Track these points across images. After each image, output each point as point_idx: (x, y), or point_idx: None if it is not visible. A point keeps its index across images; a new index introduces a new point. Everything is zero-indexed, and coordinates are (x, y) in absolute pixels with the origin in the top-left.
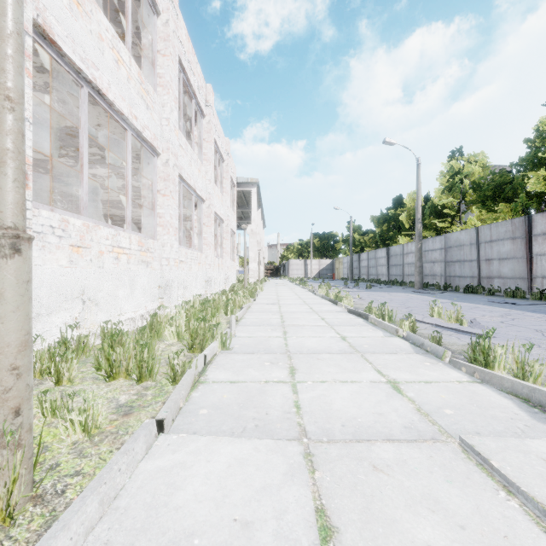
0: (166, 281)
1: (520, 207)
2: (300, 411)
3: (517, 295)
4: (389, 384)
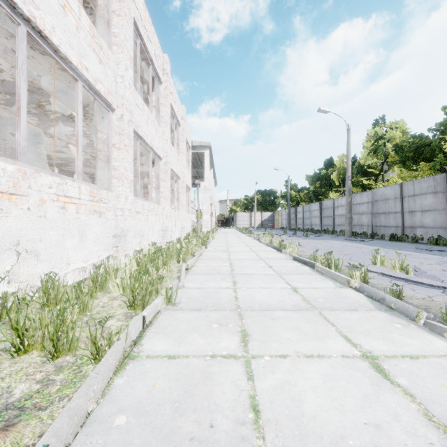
0: (121, 231)
1: (439, 166)
2: (260, 420)
3: (440, 243)
4: (366, 360)
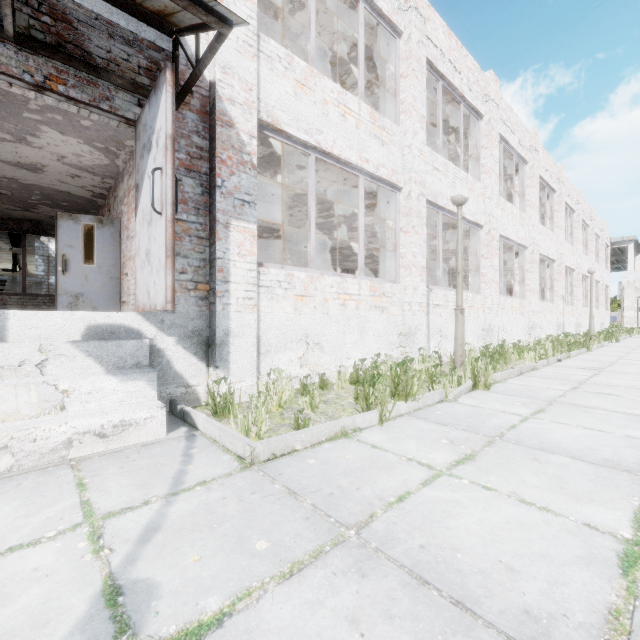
0: (578, 323)
1: None
2: None
3: None
4: None
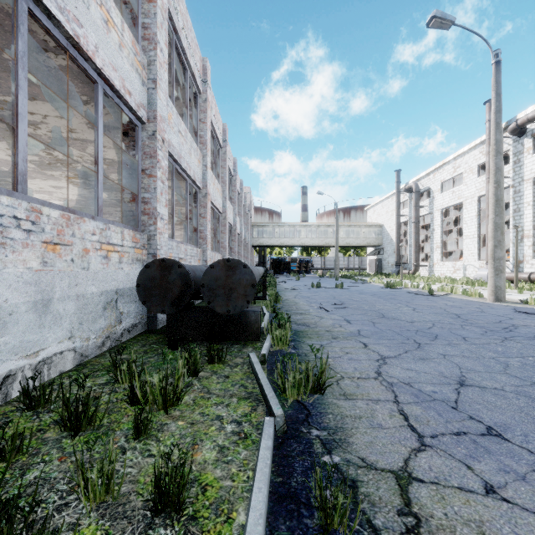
0: None
1: None
2: None
3: None
4: None
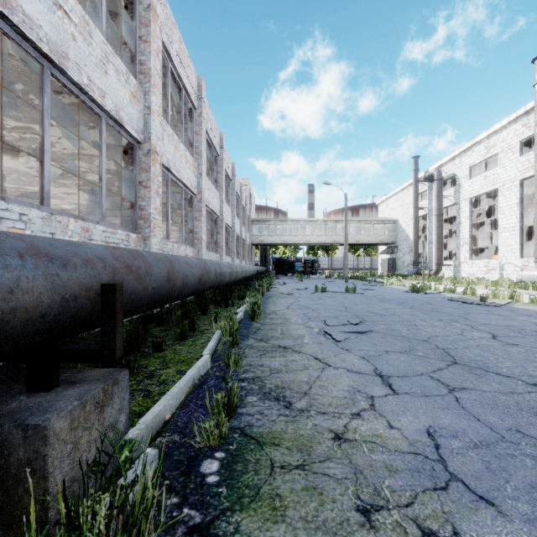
0: None
1: None
2: None
3: None
4: None
